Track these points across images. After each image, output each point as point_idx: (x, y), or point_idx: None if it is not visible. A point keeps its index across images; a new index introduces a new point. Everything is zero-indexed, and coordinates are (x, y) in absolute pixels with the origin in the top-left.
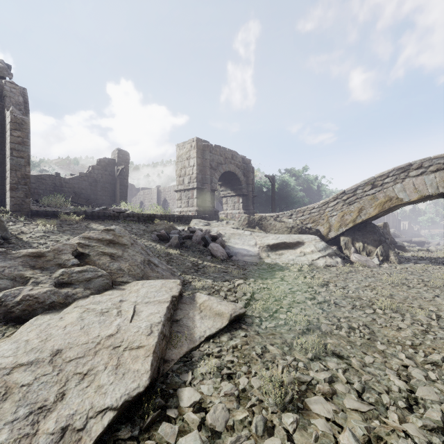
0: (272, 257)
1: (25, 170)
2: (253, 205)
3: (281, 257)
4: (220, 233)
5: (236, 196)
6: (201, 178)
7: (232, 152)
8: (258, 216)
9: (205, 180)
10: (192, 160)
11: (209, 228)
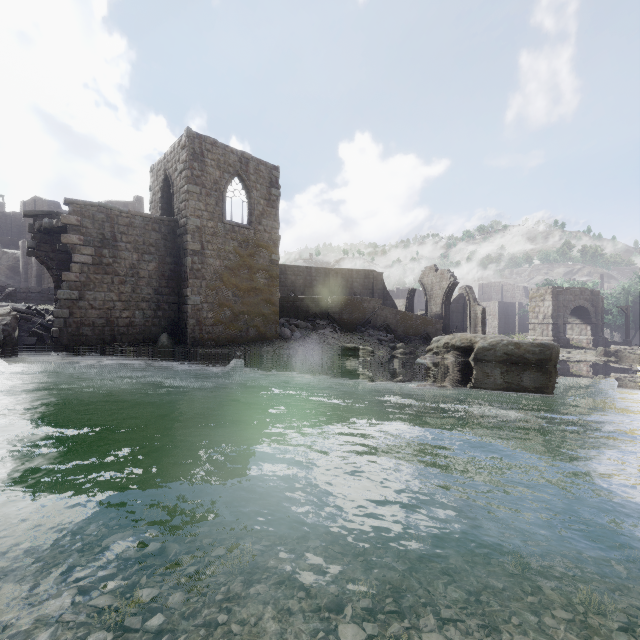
0: (627, 377)
1: (484, 330)
2: (602, 331)
3: (634, 377)
4: (584, 360)
5: (583, 324)
6: (555, 316)
7: (580, 289)
8: (613, 349)
9: (558, 316)
10: (547, 302)
11: (573, 356)
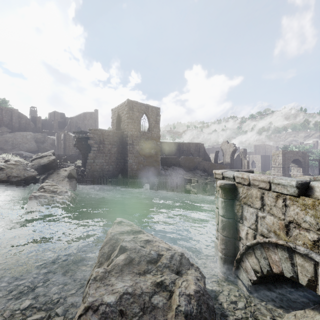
0: None
1: None
2: (308, 170)
3: None
4: None
5: (298, 167)
6: (283, 163)
7: (296, 151)
8: None
9: (285, 164)
10: (280, 157)
11: None
